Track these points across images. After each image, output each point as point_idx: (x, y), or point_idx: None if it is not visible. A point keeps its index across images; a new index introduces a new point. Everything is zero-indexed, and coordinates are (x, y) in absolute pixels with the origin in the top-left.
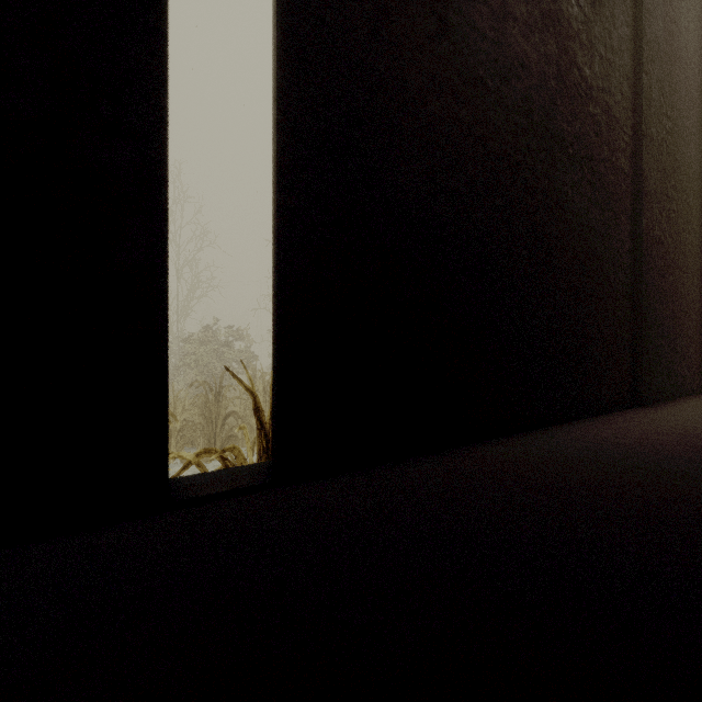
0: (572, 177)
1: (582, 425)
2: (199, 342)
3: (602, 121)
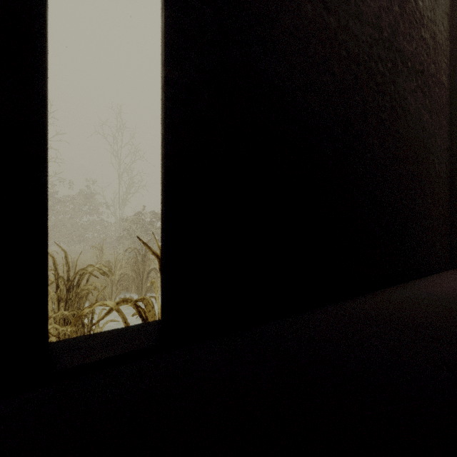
0: (410, 85)
1: (423, 283)
2: (132, 222)
3: (430, 44)
